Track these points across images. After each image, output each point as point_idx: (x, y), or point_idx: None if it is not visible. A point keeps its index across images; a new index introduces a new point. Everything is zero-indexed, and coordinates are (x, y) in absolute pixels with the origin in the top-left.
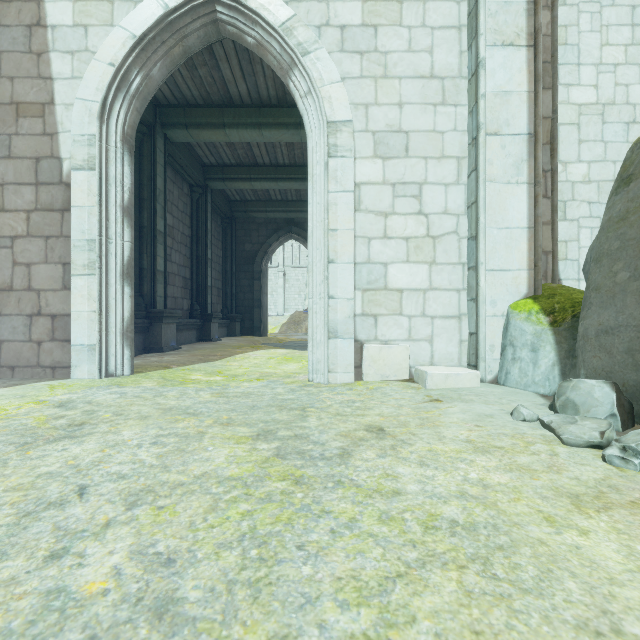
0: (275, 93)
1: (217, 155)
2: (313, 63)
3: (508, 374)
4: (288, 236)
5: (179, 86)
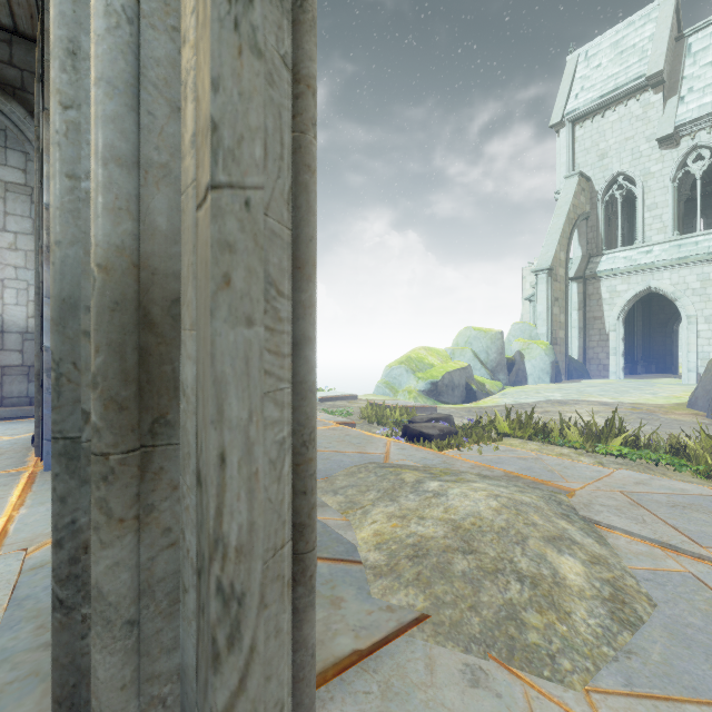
0: None
1: None
2: (682, 301)
3: None
4: None
5: None
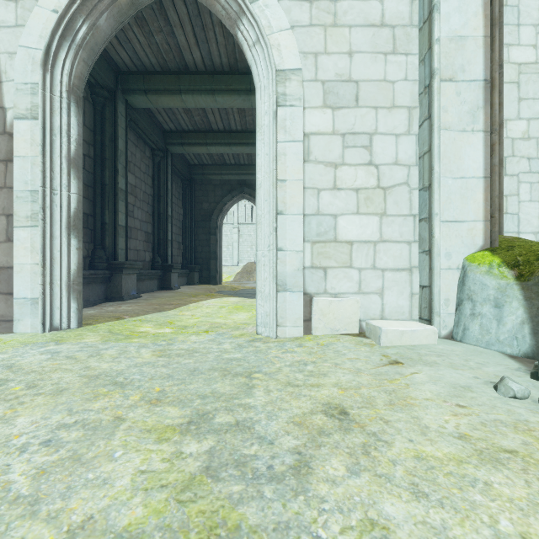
0: (227, 60)
1: (176, 122)
2: (261, 10)
3: (466, 330)
4: (241, 196)
5: (137, 53)
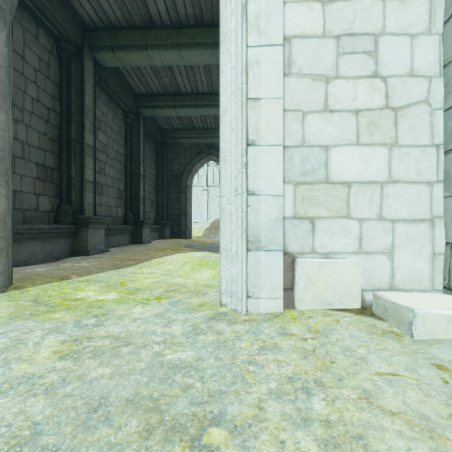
0: (192, 11)
1: (146, 84)
2: None
3: None
4: (208, 158)
5: (102, 5)
